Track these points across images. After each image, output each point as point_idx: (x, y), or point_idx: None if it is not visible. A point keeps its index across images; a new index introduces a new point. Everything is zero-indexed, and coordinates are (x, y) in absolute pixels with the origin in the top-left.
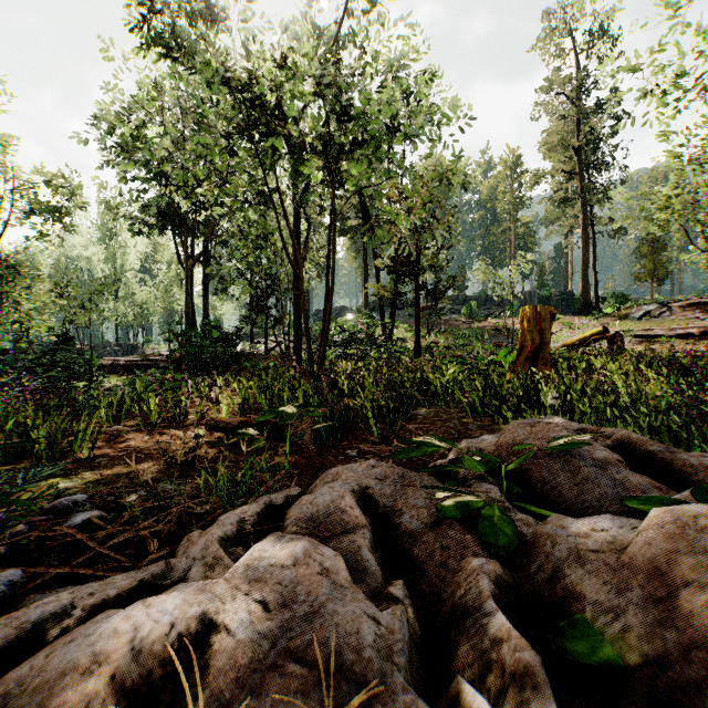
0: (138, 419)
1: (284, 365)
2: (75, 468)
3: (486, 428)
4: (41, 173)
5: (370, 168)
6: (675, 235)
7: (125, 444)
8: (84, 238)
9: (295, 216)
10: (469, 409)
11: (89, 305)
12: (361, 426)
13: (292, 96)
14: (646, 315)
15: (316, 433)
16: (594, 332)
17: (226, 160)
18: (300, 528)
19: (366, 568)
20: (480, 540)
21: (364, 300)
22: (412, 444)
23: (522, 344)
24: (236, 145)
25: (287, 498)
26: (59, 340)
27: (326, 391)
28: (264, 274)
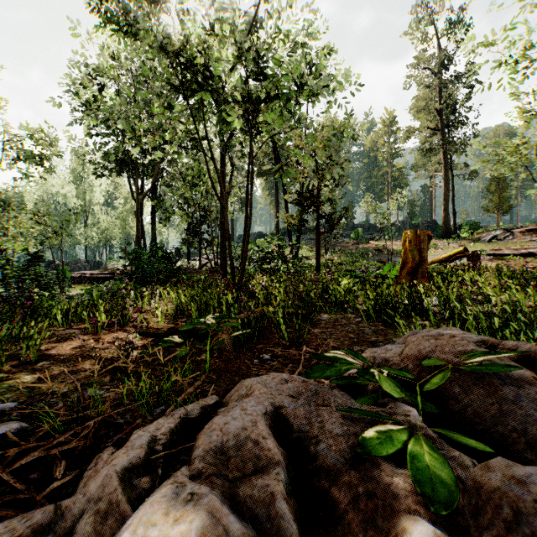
0: (86, 324)
1: (213, 278)
2: (19, 371)
3: (380, 332)
4: (26, 128)
5: (280, 120)
6: (520, 175)
7: (71, 347)
8: (61, 179)
9: (222, 159)
10: (364, 316)
11: (60, 231)
12: (273, 330)
13: (218, 59)
14: (494, 239)
15: (235, 338)
16: (457, 251)
17: (163, 111)
18: (207, 464)
19: (281, 527)
20: (412, 486)
21: (276, 227)
22: (324, 360)
23: (404, 261)
24: (173, 101)
25: (203, 408)
26: (31, 257)
27: (244, 300)
28: (198, 207)
